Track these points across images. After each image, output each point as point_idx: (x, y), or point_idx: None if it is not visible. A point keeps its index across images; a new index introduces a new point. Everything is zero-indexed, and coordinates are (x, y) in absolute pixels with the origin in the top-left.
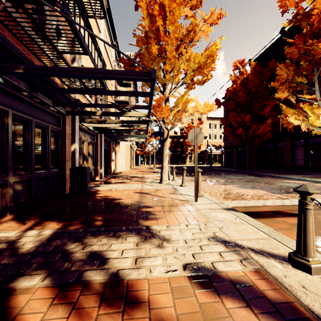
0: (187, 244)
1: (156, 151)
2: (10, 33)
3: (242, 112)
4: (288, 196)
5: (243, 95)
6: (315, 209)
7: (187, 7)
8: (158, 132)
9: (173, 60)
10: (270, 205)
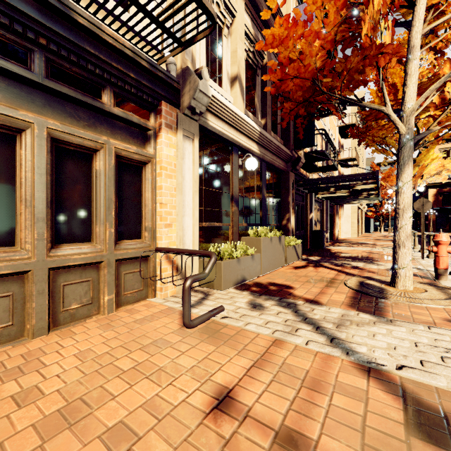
0: None
1: None
2: None
3: None
4: None
5: None
6: None
7: (432, 53)
8: None
9: None
10: None
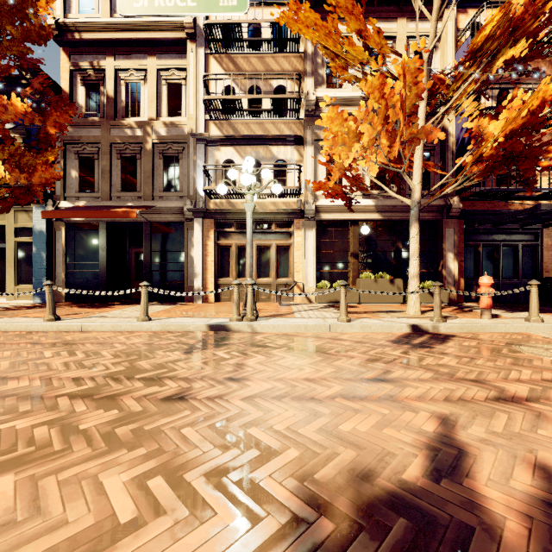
0: (515, 314)
1: None
2: (478, 201)
3: None
4: None
5: None
6: None
7: None
8: None
9: None
10: None
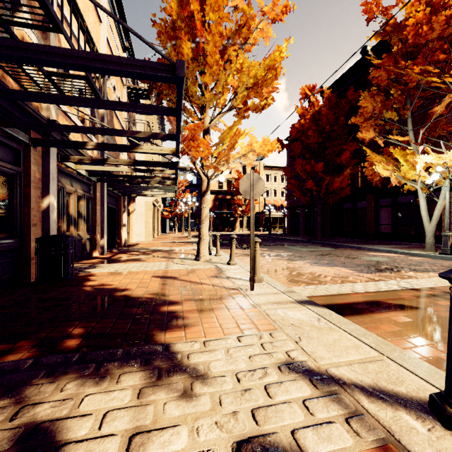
0: (240, 383)
1: (193, 213)
2: None
3: (312, 159)
4: (381, 276)
5: (314, 134)
6: (425, 297)
7: None
8: (195, 185)
9: (216, 68)
10: (361, 291)
